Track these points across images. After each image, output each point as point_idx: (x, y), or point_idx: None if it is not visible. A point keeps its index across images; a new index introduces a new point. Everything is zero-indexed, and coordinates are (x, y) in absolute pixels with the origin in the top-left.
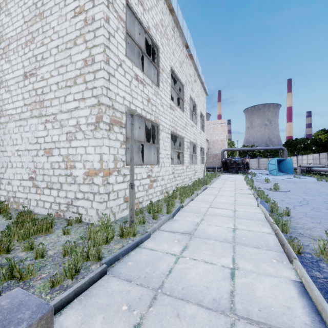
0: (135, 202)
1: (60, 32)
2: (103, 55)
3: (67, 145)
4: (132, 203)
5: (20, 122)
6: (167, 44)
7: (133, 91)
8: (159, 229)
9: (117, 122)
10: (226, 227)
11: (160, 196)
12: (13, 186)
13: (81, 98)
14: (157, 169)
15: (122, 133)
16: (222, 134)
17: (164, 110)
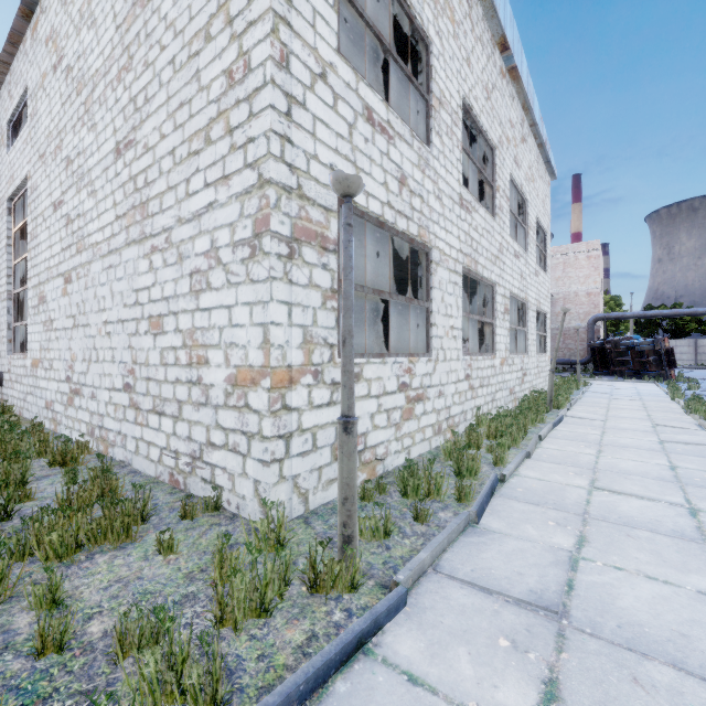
0: (365, 459)
1: (177, 20)
2: (270, 41)
3: (192, 306)
4: (349, 481)
5: (109, 259)
6: (452, 34)
7: (359, 152)
8: (435, 567)
9: (313, 236)
10: (694, 593)
11: (433, 440)
12: (98, 402)
13: (221, 177)
14: (426, 367)
15: (328, 267)
16: (591, 277)
17: (445, 210)
